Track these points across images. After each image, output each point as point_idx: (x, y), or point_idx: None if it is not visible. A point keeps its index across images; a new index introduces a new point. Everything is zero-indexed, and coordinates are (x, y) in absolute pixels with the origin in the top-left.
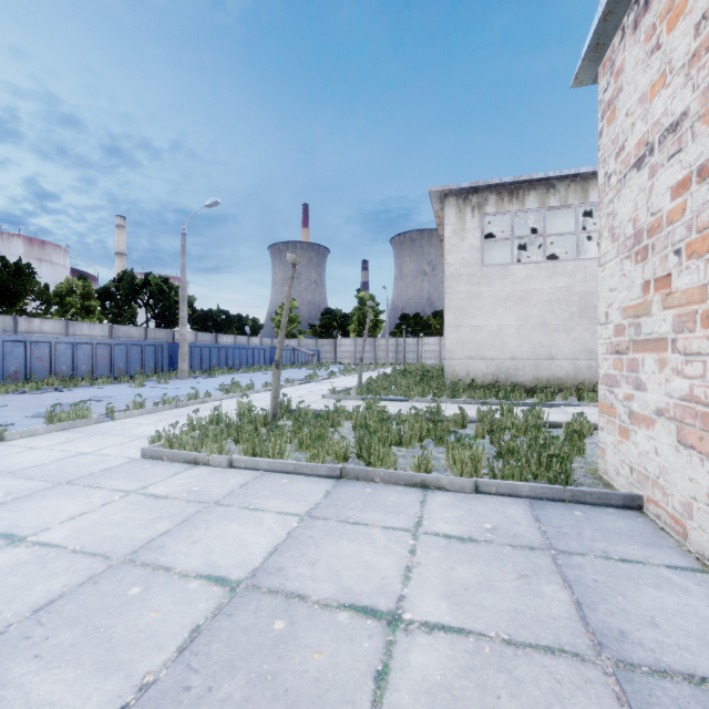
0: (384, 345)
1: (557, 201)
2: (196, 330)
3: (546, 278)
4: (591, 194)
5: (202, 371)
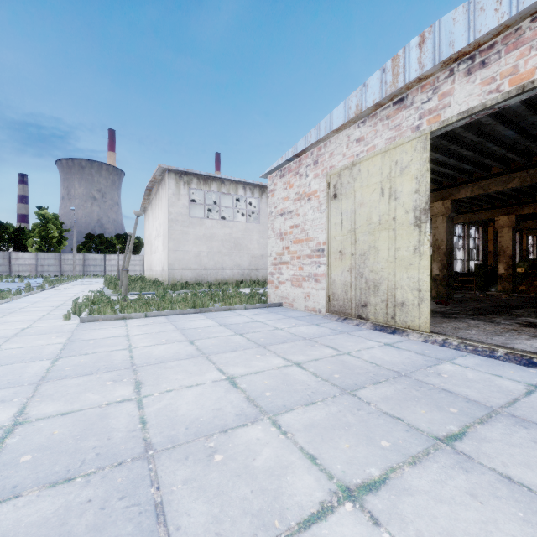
0: (71, 259)
1: (226, 190)
2: None
3: (221, 228)
4: (239, 191)
5: None
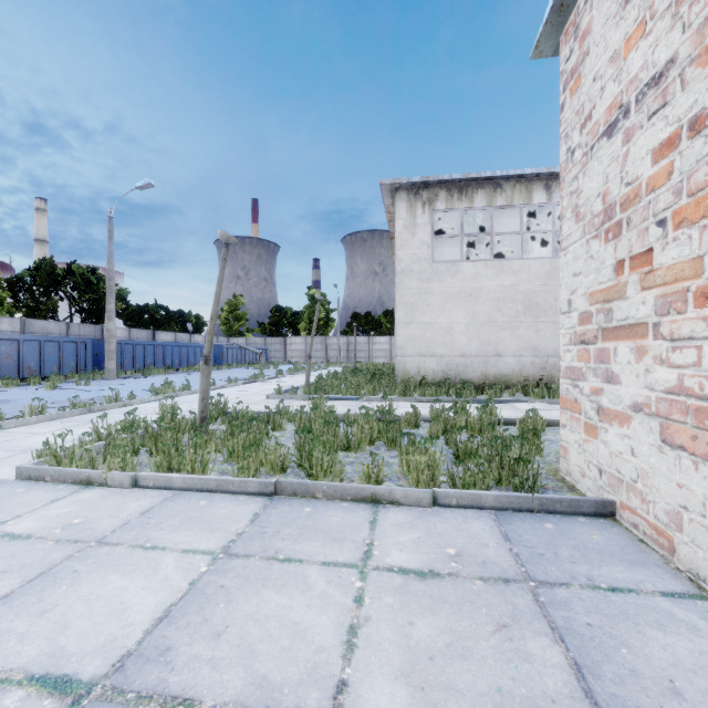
0: (336, 343)
1: (504, 200)
2: (130, 327)
3: (494, 276)
4: (534, 195)
5: (134, 371)
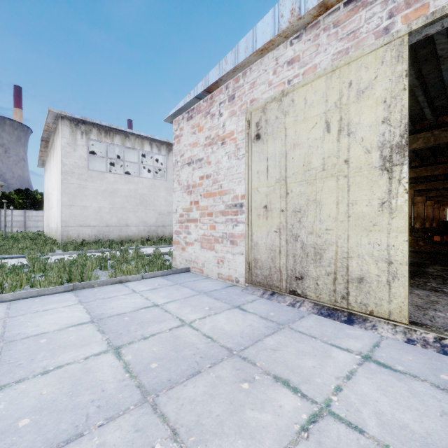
0: None
1: (130, 144)
2: None
3: (125, 183)
4: (145, 146)
5: None
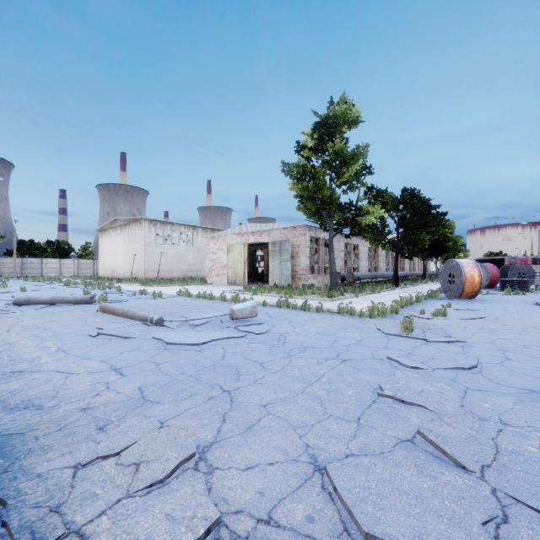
0: (10, 263)
1: (175, 228)
2: None
3: (172, 249)
4: (182, 229)
5: None
